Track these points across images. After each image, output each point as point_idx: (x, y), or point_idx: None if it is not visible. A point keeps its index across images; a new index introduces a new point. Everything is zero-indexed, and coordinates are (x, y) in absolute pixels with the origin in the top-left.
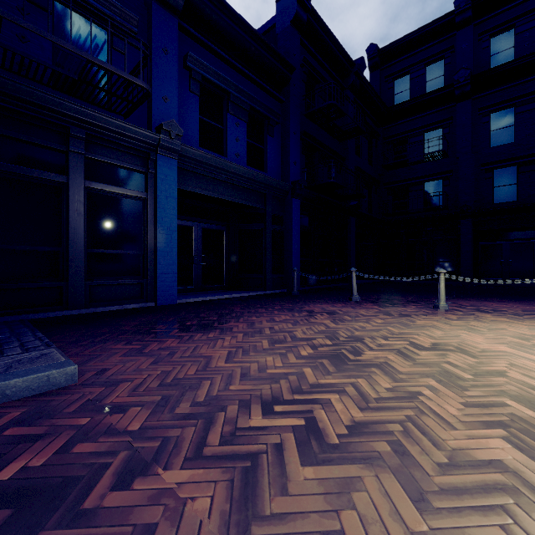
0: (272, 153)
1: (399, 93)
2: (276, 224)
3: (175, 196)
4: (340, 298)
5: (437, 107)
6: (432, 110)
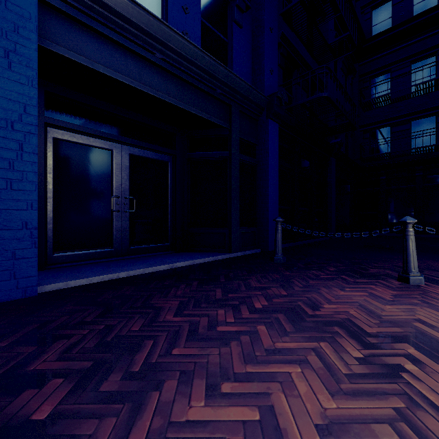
0: (240, 51)
1: (379, 23)
2: (245, 154)
3: (34, 55)
4: (352, 267)
5: (429, 32)
6: (423, 36)
